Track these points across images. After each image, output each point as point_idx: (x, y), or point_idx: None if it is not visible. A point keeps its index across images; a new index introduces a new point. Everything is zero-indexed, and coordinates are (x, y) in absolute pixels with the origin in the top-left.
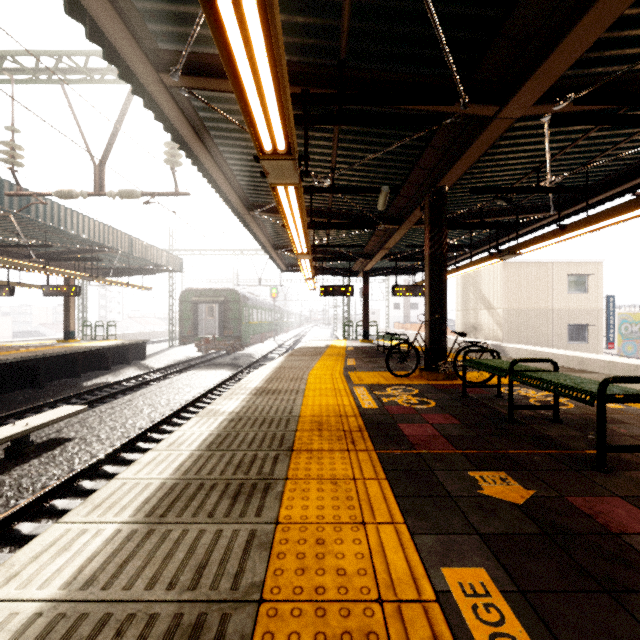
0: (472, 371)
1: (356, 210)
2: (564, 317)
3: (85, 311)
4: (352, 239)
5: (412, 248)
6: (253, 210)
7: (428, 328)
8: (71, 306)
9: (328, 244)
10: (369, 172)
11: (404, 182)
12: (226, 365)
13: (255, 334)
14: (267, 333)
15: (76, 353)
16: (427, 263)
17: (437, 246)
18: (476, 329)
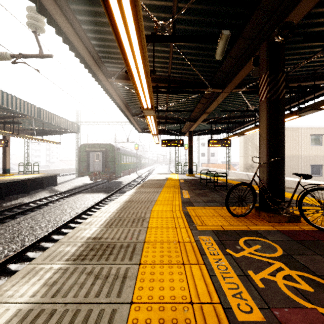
0: (294, 206)
1: (189, 78)
2: (308, 160)
3: (28, 157)
4: (183, 107)
5: (221, 115)
6: (110, 77)
7: (266, 169)
8: (7, 153)
9: (167, 109)
10: (207, 25)
11: (238, 36)
12: (104, 190)
13: (124, 170)
14: (132, 169)
15: (0, 184)
16: (264, 107)
17: (273, 91)
18: (253, 167)
